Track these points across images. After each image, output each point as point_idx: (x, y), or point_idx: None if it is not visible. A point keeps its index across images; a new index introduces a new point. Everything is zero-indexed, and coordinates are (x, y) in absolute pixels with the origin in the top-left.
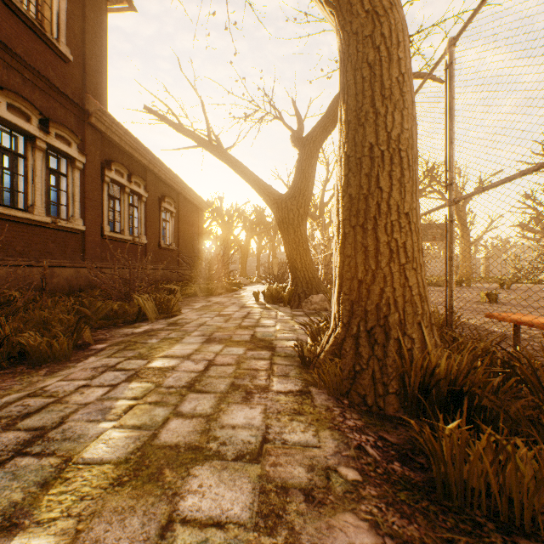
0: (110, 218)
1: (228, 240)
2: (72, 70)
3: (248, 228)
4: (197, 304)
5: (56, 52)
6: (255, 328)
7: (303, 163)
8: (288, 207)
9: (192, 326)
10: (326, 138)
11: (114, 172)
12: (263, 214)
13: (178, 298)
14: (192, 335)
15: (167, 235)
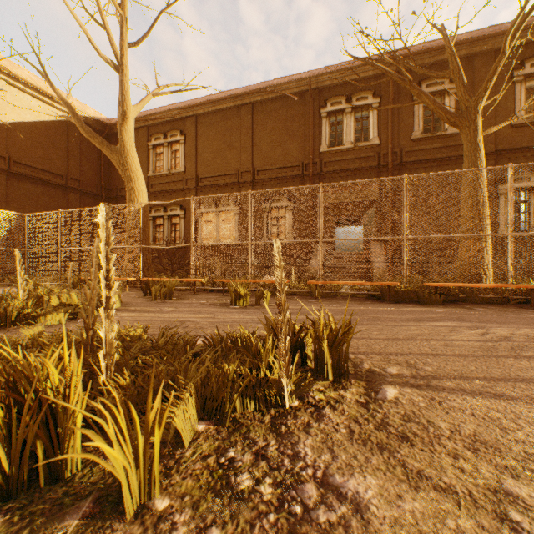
0: None
1: None
2: None
3: None
4: None
5: None
6: None
7: None
8: None
9: None
10: None
11: None
12: None
13: None
14: None
15: None
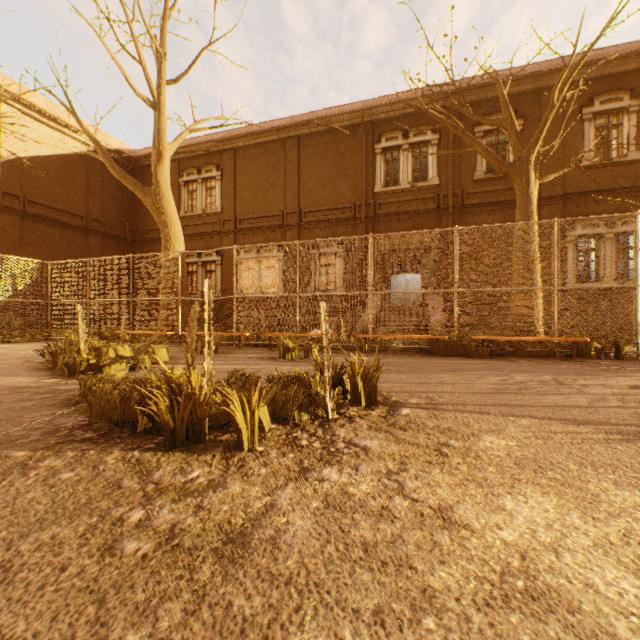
0: None
1: None
2: None
3: None
4: None
5: (624, 164)
6: None
7: None
8: None
9: None
10: None
11: None
12: None
13: None
14: None
15: None
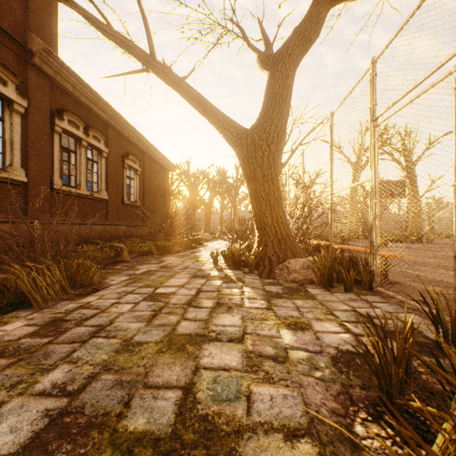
0: (65, 172)
1: (194, 199)
2: (10, 2)
3: (212, 187)
4: (143, 267)
5: None
6: (200, 349)
7: (275, 84)
8: (255, 143)
9: (74, 338)
10: (306, 53)
11: (67, 123)
12: (225, 175)
13: (126, 258)
14: (35, 387)
15: (132, 192)
